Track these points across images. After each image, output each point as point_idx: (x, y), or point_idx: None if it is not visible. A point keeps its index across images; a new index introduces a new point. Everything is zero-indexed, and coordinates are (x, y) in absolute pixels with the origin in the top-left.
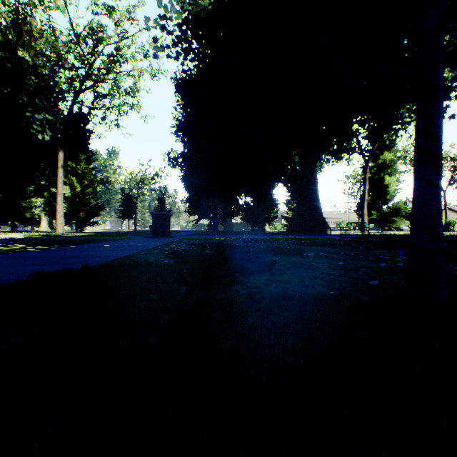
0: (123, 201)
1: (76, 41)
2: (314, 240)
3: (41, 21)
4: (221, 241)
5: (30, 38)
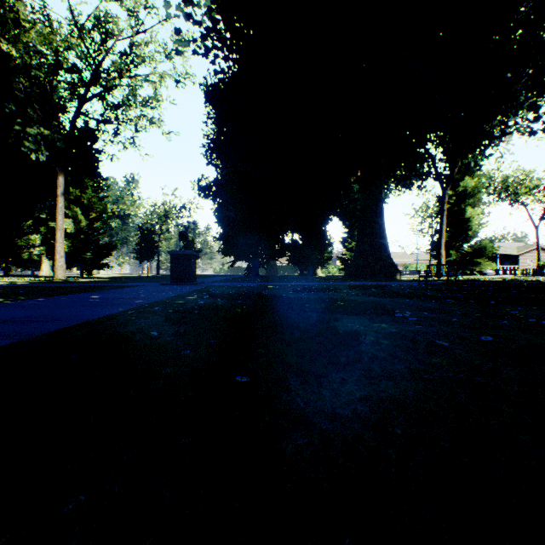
0: (140, 239)
1: (78, 34)
2: (389, 289)
3: (31, 7)
4: (261, 290)
5: (18, 29)
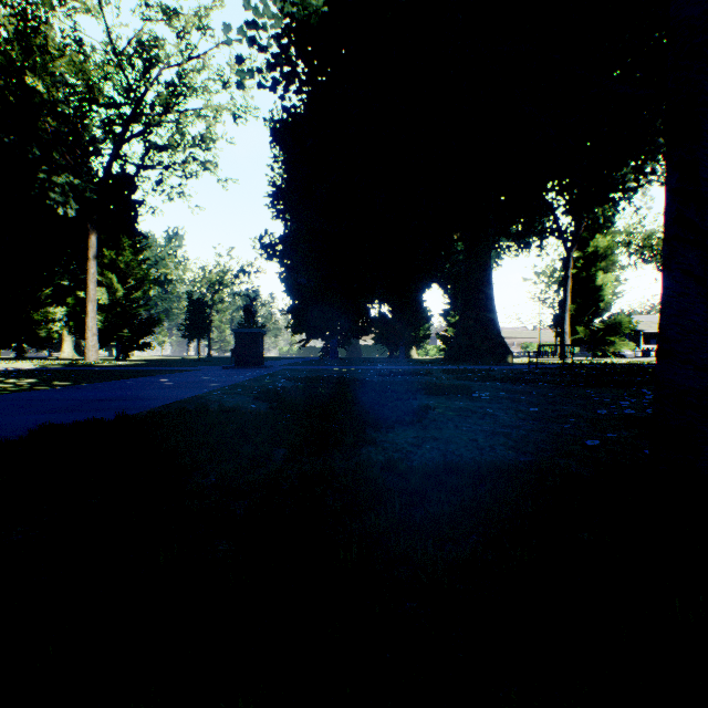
0: (190, 312)
1: (117, 62)
2: (488, 373)
3: (61, 31)
4: (342, 374)
5: (44, 57)
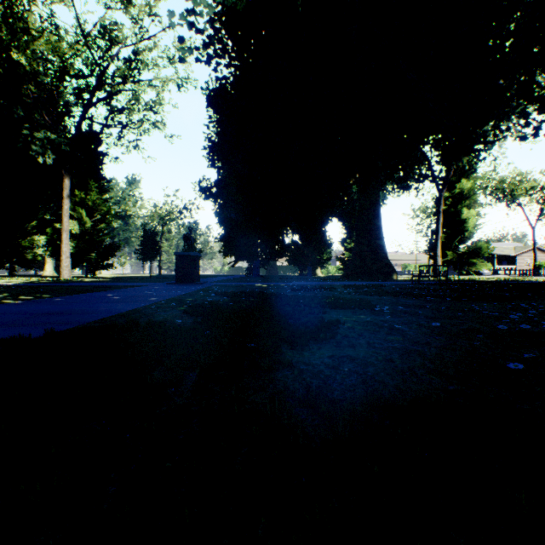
0: (143, 239)
1: (84, 42)
2: (381, 288)
3: (40, 17)
4: (261, 289)
5: (27, 37)
